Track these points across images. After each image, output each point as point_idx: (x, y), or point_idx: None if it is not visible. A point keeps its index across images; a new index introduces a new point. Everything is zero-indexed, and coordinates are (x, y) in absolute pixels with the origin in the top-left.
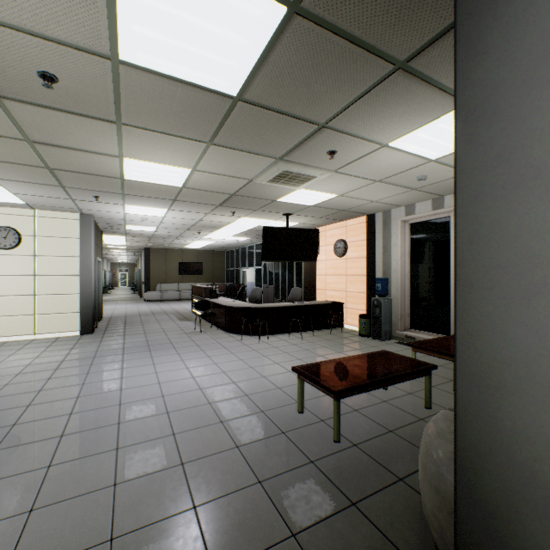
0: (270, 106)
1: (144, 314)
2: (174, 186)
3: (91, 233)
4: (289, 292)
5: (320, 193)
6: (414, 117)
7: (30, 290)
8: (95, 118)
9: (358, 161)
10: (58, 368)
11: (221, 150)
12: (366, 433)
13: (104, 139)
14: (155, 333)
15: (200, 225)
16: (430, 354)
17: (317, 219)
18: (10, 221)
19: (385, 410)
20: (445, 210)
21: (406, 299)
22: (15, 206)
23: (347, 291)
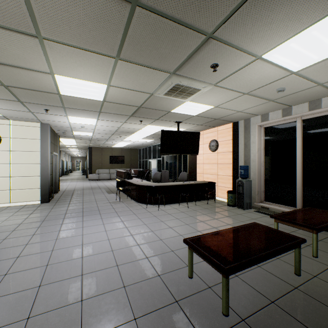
0: (164, 11)
1: (86, 189)
2: (97, 100)
3: (48, 136)
4: (178, 175)
5: (202, 105)
6: (293, 22)
7: (7, 173)
8: (19, 32)
9: (234, 75)
10: (14, 229)
11: (127, 65)
12: (250, 304)
13: (34, 56)
14: (89, 202)
15: (120, 131)
16: (290, 225)
17: (198, 126)
18: None
19: (261, 276)
20: (293, 116)
21: (262, 180)
22: None
23: (218, 175)
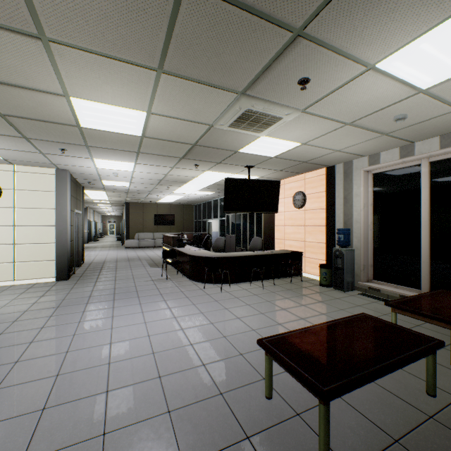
0: None
1: (121, 261)
2: (134, 134)
3: (66, 187)
4: (249, 241)
5: (283, 141)
6: (428, 9)
7: (10, 239)
8: (13, 30)
9: (332, 95)
10: (16, 320)
11: (174, 82)
12: (362, 444)
13: (38, 68)
14: (124, 279)
15: (168, 180)
16: (416, 317)
17: (277, 172)
18: None
19: (376, 397)
20: (416, 157)
21: (369, 250)
22: None
23: (306, 241)
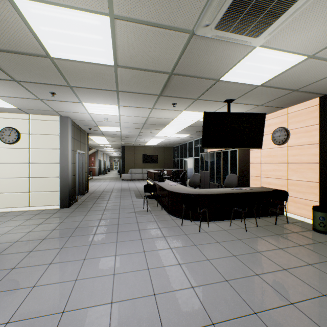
0: None
1: (115, 191)
2: (106, 64)
3: (68, 131)
4: (223, 177)
5: (283, 55)
6: None
7: (26, 173)
8: None
9: None
10: None
11: None
12: None
13: None
14: (111, 209)
15: (150, 123)
16: None
17: (256, 108)
18: (13, 123)
19: None
20: None
21: None
22: (15, 112)
23: (289, 179)
